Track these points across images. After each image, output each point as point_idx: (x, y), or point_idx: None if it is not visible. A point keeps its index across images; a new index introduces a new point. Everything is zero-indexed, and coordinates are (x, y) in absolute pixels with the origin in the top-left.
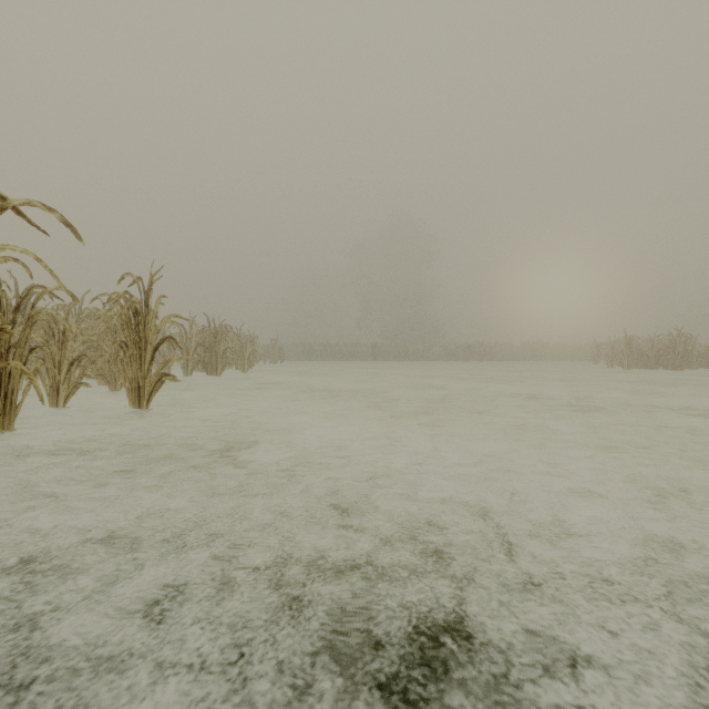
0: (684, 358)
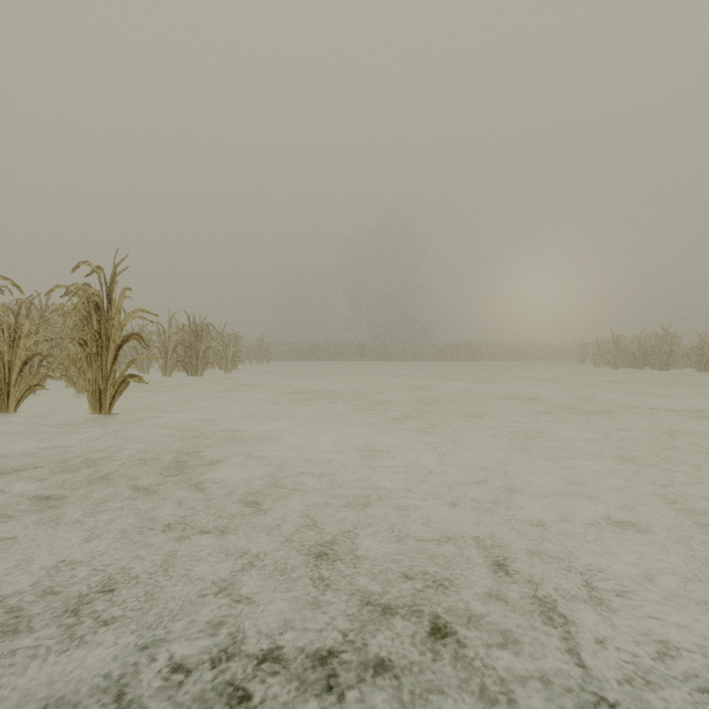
0: (670, 358)
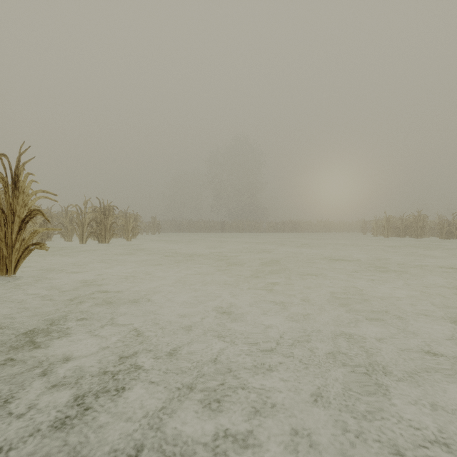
0: (422, 230)
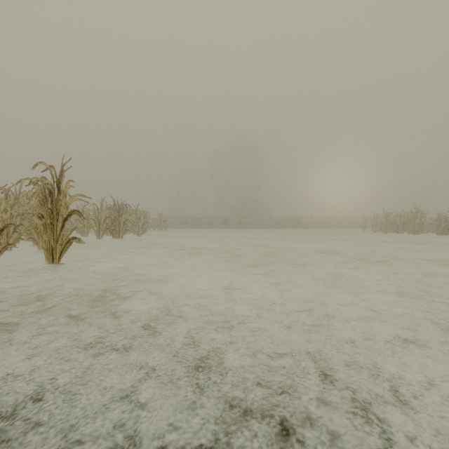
0: (420, 226)
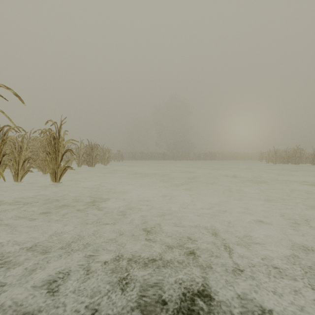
0: (299, 159)
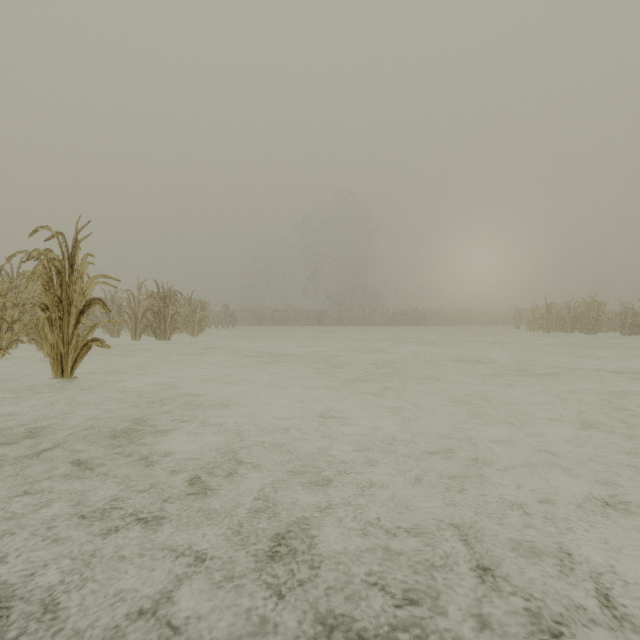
0: (597, 322)
